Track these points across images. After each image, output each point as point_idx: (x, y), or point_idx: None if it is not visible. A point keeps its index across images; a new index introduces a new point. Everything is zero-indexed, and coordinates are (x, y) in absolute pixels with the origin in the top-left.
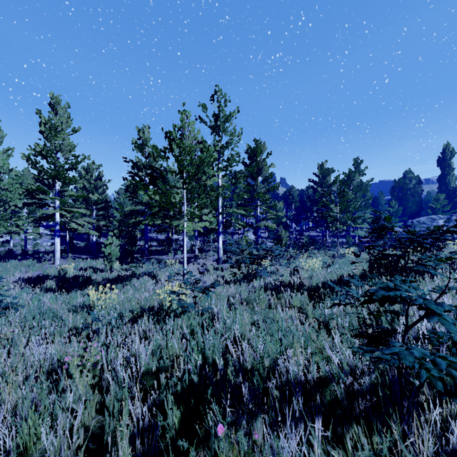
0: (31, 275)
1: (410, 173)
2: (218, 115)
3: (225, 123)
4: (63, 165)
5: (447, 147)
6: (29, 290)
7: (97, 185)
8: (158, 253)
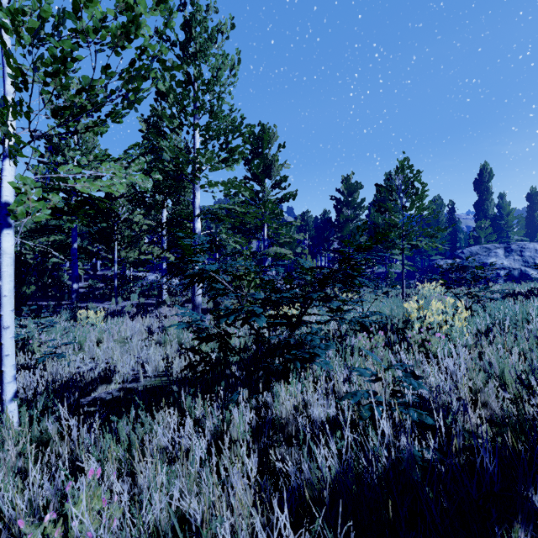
0: None
1: (440, 200)
2: (192, 17)
3: (206, 41)
4: None
5: (485, 167)
6: None
7: None
8: (101, 298)
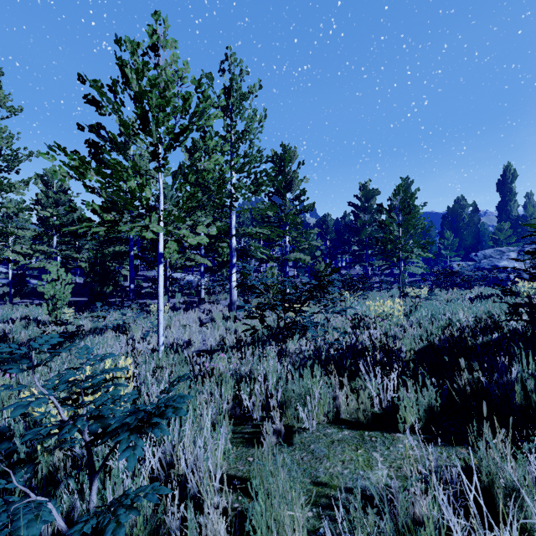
0: None
1: (463, 201)
2: (230, 87)
3: (240, 102)
4: None
5: (508, 168)
6: None
7: (59, 200)
8: (150, 296)
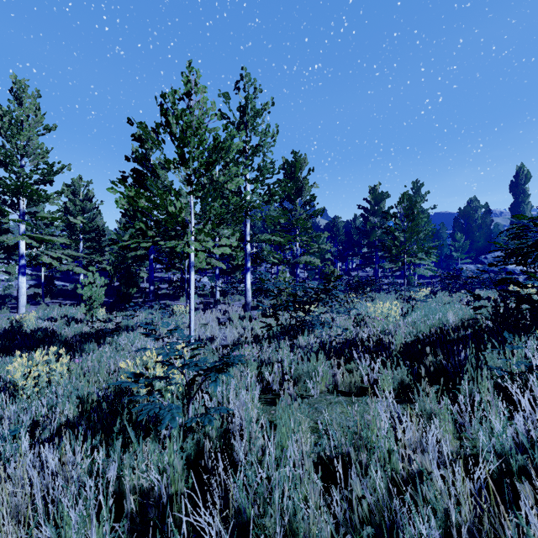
0: None
1: (476, 202)
2: (246, 106)
3: (254, 119)
4: (29, 175)
5: (521, 169)
6: None
7: (85, 207)
8: (168, 297)
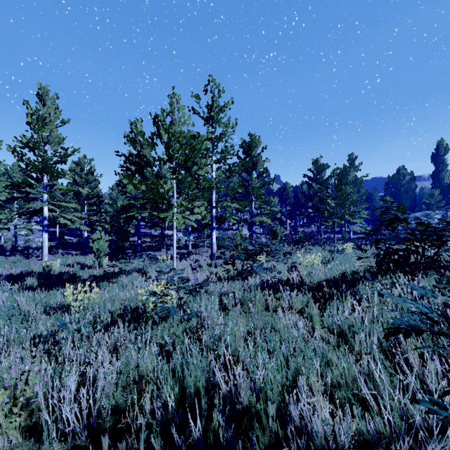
0: (14, 272)
1: (404, 170)
2: (212, 105)
3: (219, 114)
4: (51, 157)
5: (441, 143)
6: (7, 288)
7: (88, 179)
8: (151, 248)
